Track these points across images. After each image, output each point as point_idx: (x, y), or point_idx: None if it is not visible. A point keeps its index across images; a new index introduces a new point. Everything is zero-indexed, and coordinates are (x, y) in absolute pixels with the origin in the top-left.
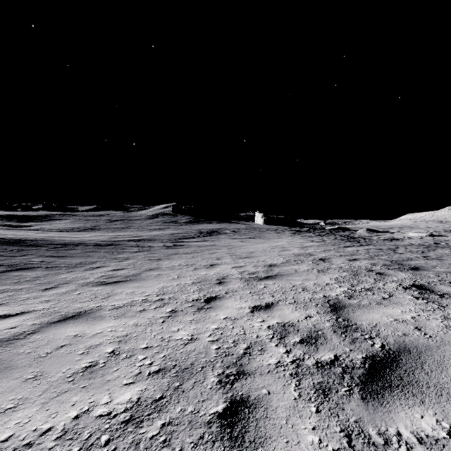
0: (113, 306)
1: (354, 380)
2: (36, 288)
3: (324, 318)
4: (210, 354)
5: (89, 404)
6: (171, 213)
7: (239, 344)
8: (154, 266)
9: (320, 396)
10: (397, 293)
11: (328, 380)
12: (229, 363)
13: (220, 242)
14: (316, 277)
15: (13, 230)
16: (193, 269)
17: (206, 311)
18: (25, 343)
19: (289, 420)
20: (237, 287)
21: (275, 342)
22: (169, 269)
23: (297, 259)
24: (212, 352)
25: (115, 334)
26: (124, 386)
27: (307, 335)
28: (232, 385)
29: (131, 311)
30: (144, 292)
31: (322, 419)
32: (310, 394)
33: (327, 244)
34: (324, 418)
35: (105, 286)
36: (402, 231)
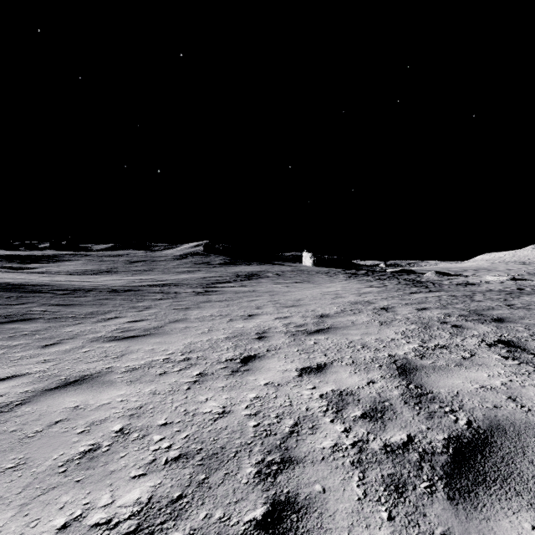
0: (126, 368)
1: (435, 472)
2: (34, 344)
3: (391, 384)
4: (246, 433)
5: (83, 506)
6: (203, 253)
7: (284, 419)
8: (181, 316)
9: (393, 495)
10: (480, 351)
11: (401, 472)
12: (271, 446)
13: (260, 287)
14: (378, 330)
15: (14, 273)
16: (228, 320)
17: (242, 375)
18: (10, 418)
19: (352, 532)
20: (281, 343)
21: (330, 416)
22: (198, 320)
23: (353, 308)
24: (249, 431)
25: (127, 405)
26: (132, 480)
27: (371, 406)
28: (274, 478)
29: (149, 375)
30: (167, 350)
31: (397, 531)
32: (379, 492)
33: (389, 289)
34: (400, 529)
35: (119, 342)
36: (478, 274)
